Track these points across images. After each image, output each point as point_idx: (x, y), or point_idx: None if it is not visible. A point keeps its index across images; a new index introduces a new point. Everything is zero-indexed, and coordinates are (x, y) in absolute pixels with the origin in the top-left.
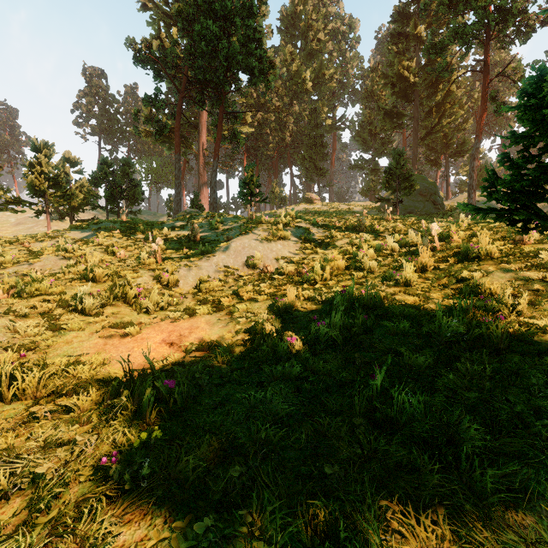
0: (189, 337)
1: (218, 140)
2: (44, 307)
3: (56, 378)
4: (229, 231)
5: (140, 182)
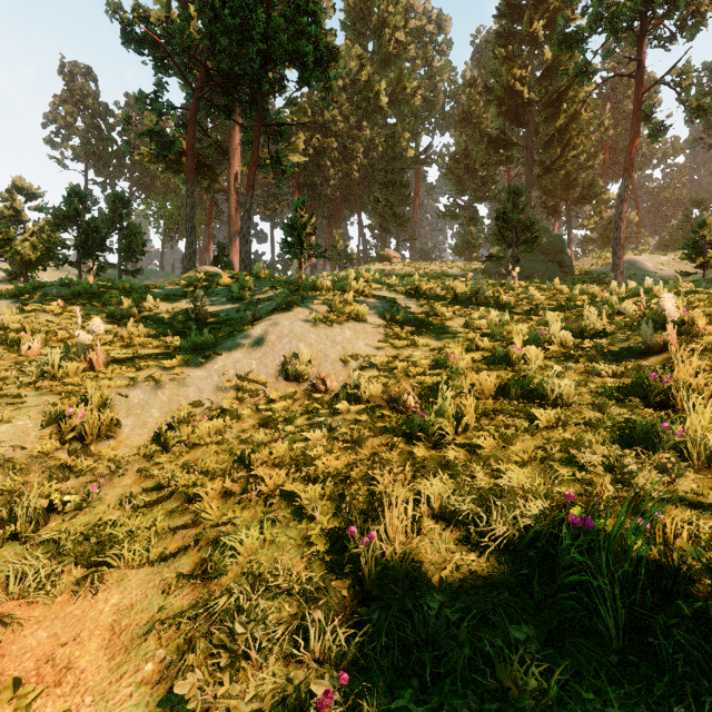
0: None
1: (253, 165)
2: None
3: None
4: (260, 303)
5: (140, 228)
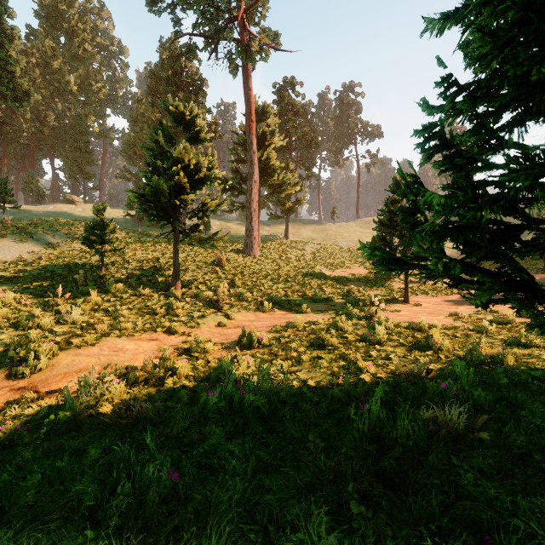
0: None
1: None
2: None
3: None
4: None
5: None
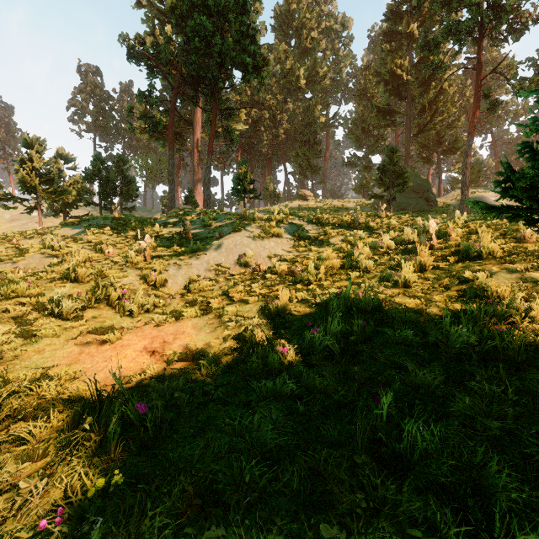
0: (173, 344)
1: (212, 137)
2: (17, 311)
3: (17, 397)
4: (221, 228)
5: (135, 179)
